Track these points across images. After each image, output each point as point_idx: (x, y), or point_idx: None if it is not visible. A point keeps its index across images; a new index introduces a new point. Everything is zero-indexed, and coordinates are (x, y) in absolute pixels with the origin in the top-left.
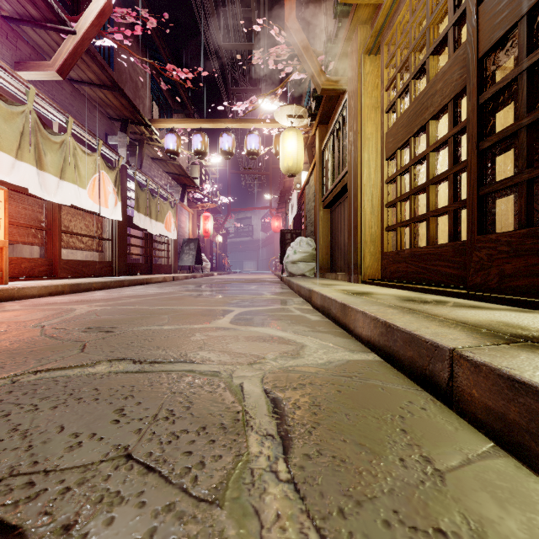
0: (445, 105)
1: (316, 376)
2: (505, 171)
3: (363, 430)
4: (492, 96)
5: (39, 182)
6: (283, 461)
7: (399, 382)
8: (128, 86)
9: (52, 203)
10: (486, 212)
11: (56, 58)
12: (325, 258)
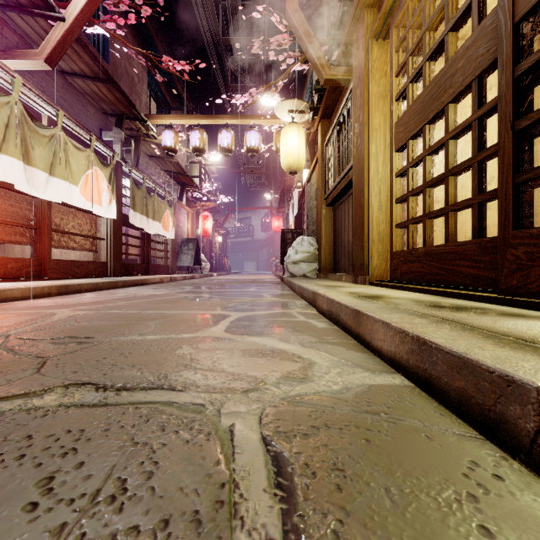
0: (467, 85)
1: (332, 411)
2: None
3: (420, 528)
4: (532, 66)
5: (26, 177)
6: None
7: (446, 424)
8: (124, 80)
9: (42, 200)
10: (523, 203)
11: (44, 46)
12: (328, 258)
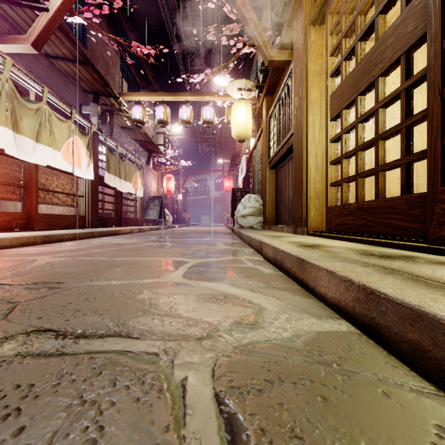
0: (396, 59)
1: (284, 362)
2: None
3: None
4: None
5: (15, 144)
6: None
7: (401, 377)
8: (100, 64)
9: (29, 163)
10: None
11: (31, 32)
12: (271, 212)
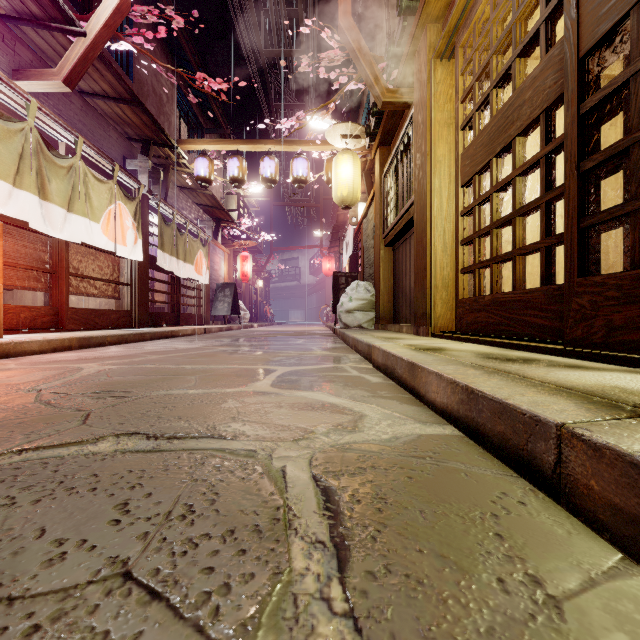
0: (535, 118)
1: (379, 456)
2: (605, 201)
3: (445, 535)
4: (596, 104)
5: (41, 214)
6: (338, 582)
7: (487, 465)
8: (150, 100)
9: (58, 240)
10: (588, 249)
11: (63, 65)
12: (387, 306)
